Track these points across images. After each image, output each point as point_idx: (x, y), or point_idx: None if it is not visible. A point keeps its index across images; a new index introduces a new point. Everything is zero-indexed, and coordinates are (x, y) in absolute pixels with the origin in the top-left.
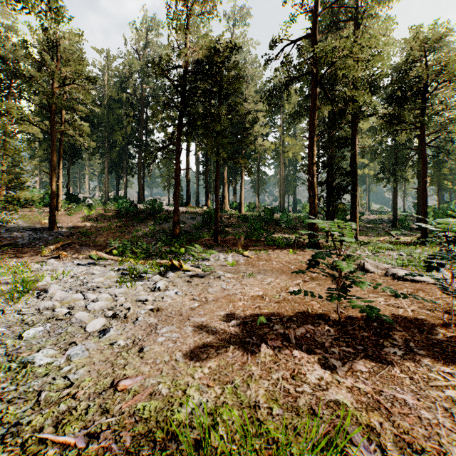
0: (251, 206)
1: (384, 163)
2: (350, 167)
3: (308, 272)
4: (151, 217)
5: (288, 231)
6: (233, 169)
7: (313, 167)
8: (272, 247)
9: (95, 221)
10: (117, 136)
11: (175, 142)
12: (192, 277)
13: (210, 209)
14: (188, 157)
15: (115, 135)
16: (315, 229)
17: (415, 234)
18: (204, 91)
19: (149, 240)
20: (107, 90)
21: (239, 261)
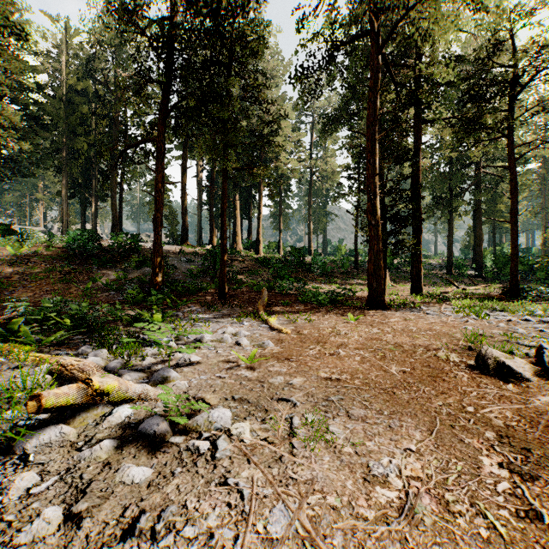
0: (271, 246)
1: (436, 194)
2: (412, 190)
3: (453, 394)
4: (123, 259)
5: (325, 280)
6: (248, 197)
7: (376, 181)
8: (311, 306)
9: (23, 264)
10: (80, 143)
11: (156, 138)
12: (121, 446)
13: (214, 248)
14: (185, 175)
15: (78, 141)
16: (380, 278)
17: (476, 282)
18: (203, 60)
19: (111, 295)
20: (65, 77)
21: (263, 345)
